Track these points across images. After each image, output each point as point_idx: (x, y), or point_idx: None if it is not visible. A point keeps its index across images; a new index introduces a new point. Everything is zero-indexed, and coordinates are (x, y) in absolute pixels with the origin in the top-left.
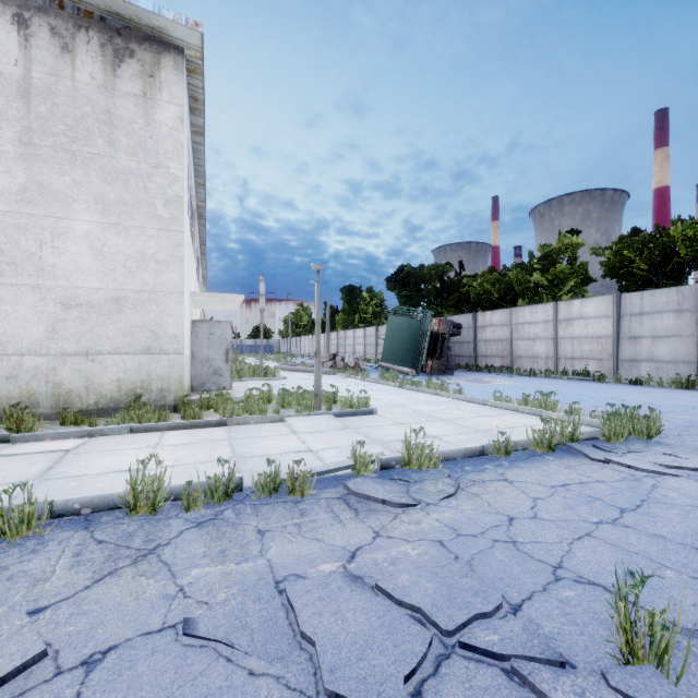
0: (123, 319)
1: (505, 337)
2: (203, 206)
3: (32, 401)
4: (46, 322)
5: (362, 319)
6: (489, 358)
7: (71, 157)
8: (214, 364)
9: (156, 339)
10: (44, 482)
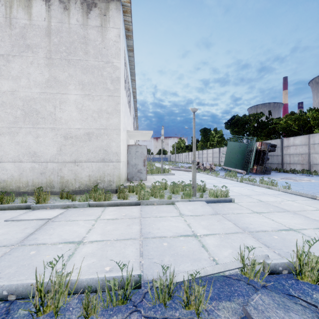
0: (91, 143)
1: (304, 152)
2: (135, 91)
3: (51, 185)
4: (57, 146)
5: (211, 144)
6: (292, 164)
7: (68, 63)
8: (138, 167)
9: (107, 154)
10: (19, 248)
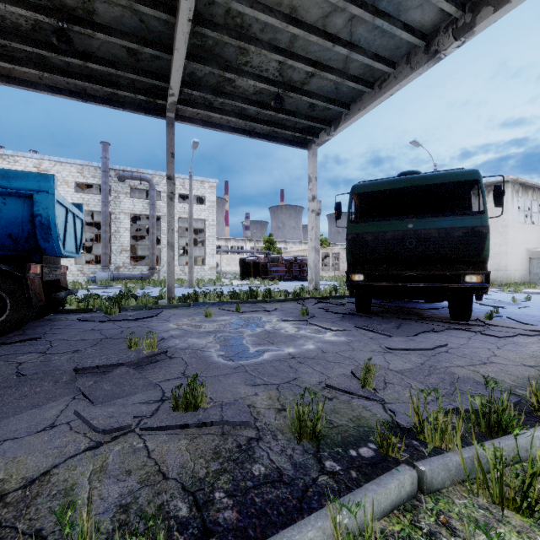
0: (490, 261)
1: None
2: None
3: None
4: None
5: None
6: None
7: None
8: (539, 275)
9: (499, 266)
10: None
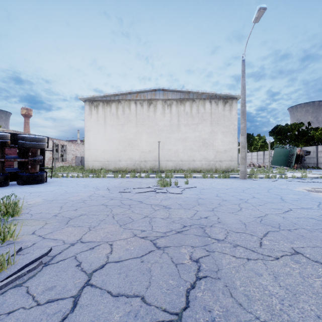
0: (226, 154)
1: None
2: None
3: (212, 169)
4: (214, 155)
5: (255, 148)
6: None
7: (217, 124)
8: None
9: (232, 158)
10: None
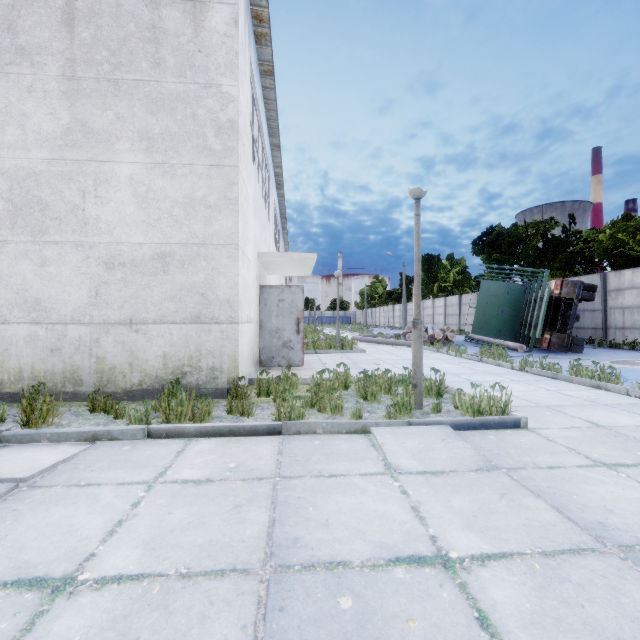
0: (169, 279)
1: None
2: (280, 173)
3: (75, 378)
4: (89, 285)
5: (442, 287)
6: (628, 330)
7: (114, 88)
8: (283, 336)
9: (206, 305)
10: None
